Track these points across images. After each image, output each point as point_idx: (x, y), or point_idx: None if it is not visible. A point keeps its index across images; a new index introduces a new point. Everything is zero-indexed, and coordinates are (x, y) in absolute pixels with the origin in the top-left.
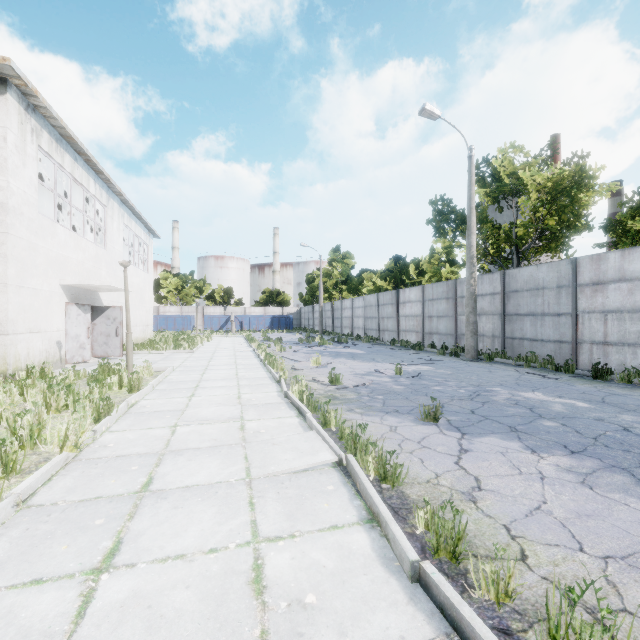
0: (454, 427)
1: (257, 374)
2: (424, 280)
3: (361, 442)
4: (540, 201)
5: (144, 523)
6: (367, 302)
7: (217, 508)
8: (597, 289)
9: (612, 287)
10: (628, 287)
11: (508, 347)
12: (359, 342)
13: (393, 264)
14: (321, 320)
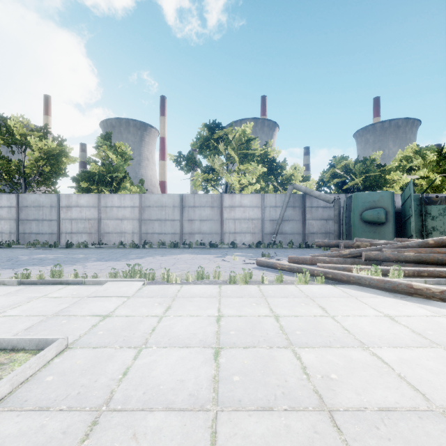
0: (8, 268)
1: None
2: None
3: None
4: (41, 156)
5: None
6: None
7: None
8: (68, 209)
9: (74, 209)
10: (80, 209)
11: (21, 239)
12: None
13: None
14: None
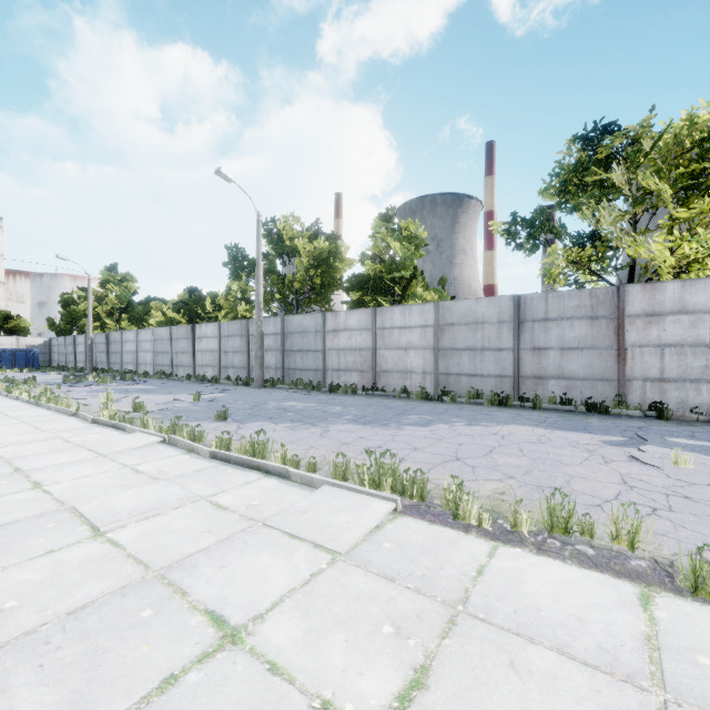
0: (237, 421)
1: (37, 413)
2: (221, 316)
3: (179, 426)
4: (310, 264)
5: (43, 476)
6: (158, 335)
7: (91, 465)
8: (335, 335)
9: (342, 334)
10: (349, 334)
11: (286, 376)
12: (149, 379)
13: (188, 295)
14: (90, 355)
